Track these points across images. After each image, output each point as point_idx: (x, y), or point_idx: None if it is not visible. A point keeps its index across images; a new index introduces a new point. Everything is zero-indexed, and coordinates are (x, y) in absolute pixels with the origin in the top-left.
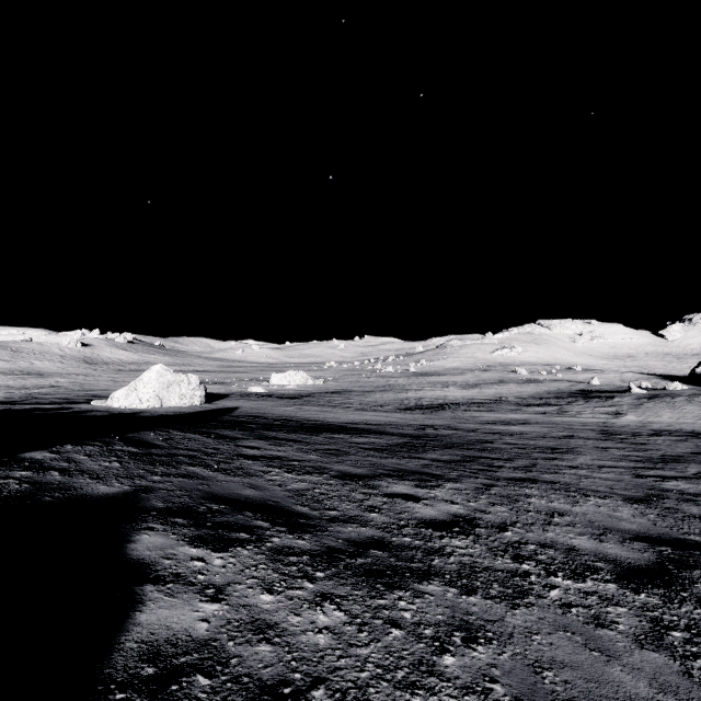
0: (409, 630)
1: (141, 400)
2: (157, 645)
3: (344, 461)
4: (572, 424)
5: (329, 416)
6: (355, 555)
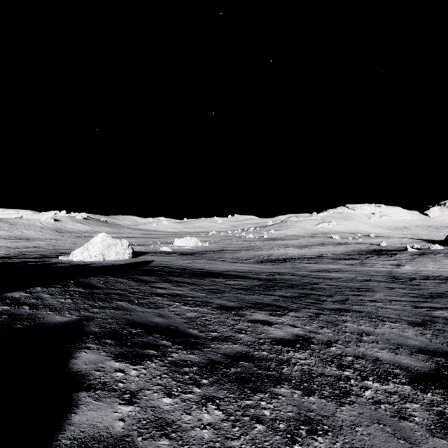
0: (268, 425)
1: (91, 256)
2: (84, 441)
3: (221, 297)
4: (369, 272)
5: (211, 266)
6: (229, 366)
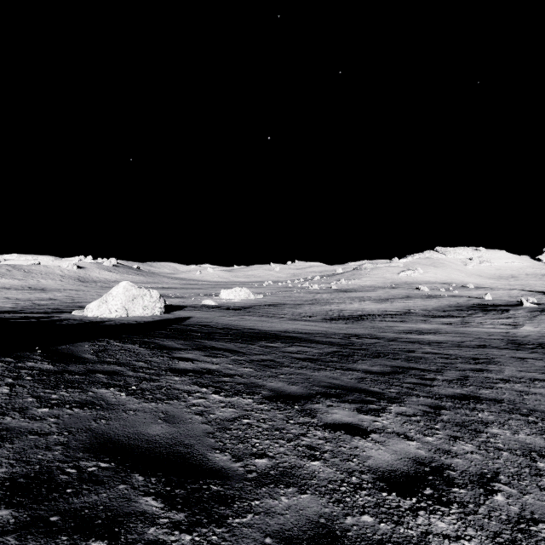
0: None
1: (110, 310)
2: None
3: (278, 375)
4: (478, 334)
5: (266, 325)
6: None
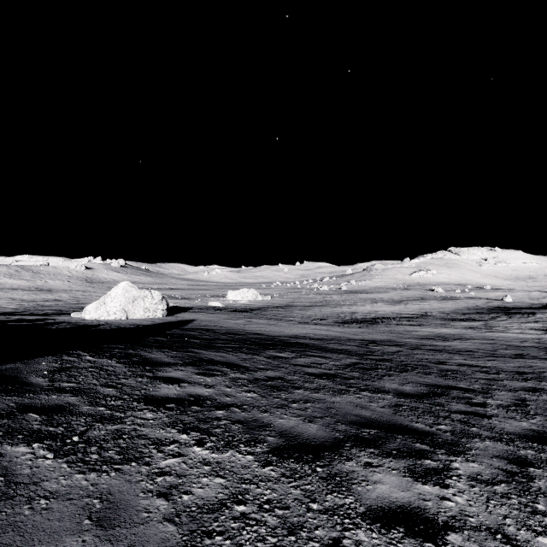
0: None
1: (109, 313)
2: None
3: (289, 404)
4: (508, 340)
5: (274, 330)
6: None
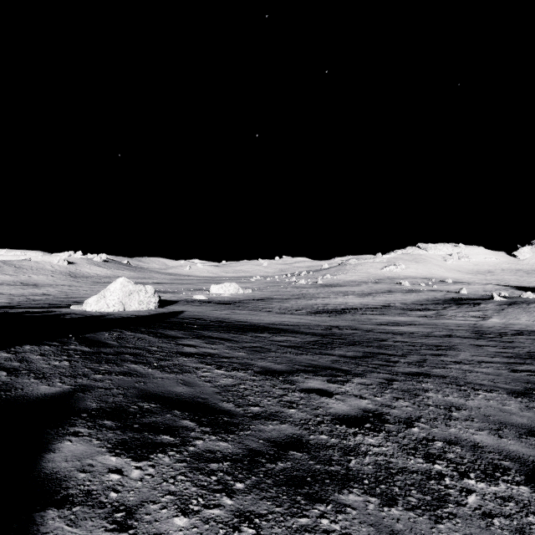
0: None
1: (108, 305)
2: None
3: (266, 358)
4: (448, 325)
5: (255, 318)
6: (275, 459)
